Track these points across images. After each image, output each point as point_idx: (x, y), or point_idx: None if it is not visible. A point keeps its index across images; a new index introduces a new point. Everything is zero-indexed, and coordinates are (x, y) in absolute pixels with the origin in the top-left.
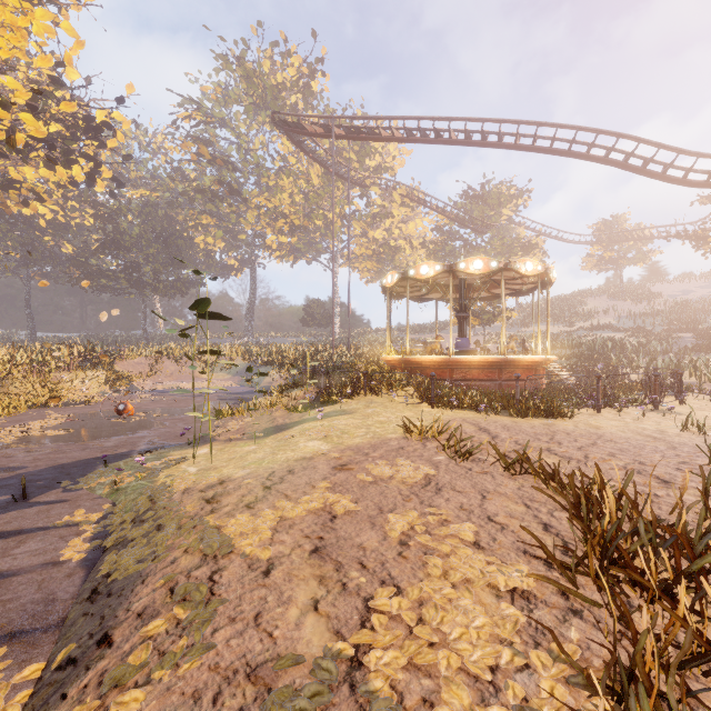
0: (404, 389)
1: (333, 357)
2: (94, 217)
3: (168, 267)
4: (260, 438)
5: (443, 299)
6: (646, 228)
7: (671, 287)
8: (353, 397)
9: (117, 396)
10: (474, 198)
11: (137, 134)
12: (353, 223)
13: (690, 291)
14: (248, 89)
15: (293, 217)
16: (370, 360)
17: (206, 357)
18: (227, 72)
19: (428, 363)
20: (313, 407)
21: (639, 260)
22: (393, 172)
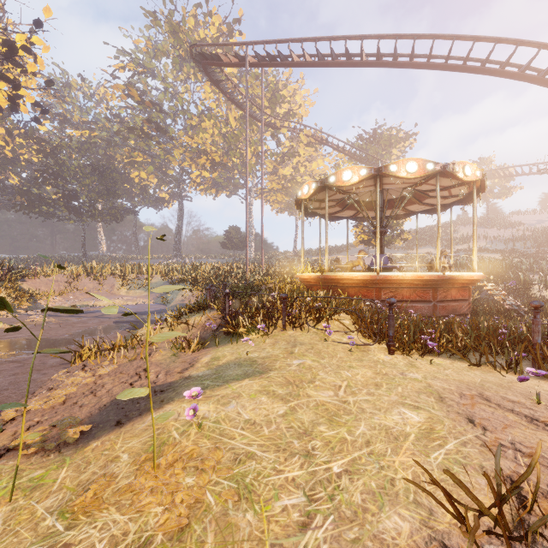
0: (335, 316)
1: (246, 274)
2: (38, 151)
3: (104, 196)
4: (68, 446)
5: (354, 218)
6: (511, 166)
7: (526, 217)
8: (267, 329)
9: (6, 317)
10: (369, 139)
11: (81, 86)
12: (266, 161)
13: (544, 220)
14: (174, 42)
15: (214, 154)
16: (284, 278)
17: (126, 274)
18: (155, 27)
19: (351, 282)
20: (215, 338)
21: (503, 194)
22: (300, 115)
